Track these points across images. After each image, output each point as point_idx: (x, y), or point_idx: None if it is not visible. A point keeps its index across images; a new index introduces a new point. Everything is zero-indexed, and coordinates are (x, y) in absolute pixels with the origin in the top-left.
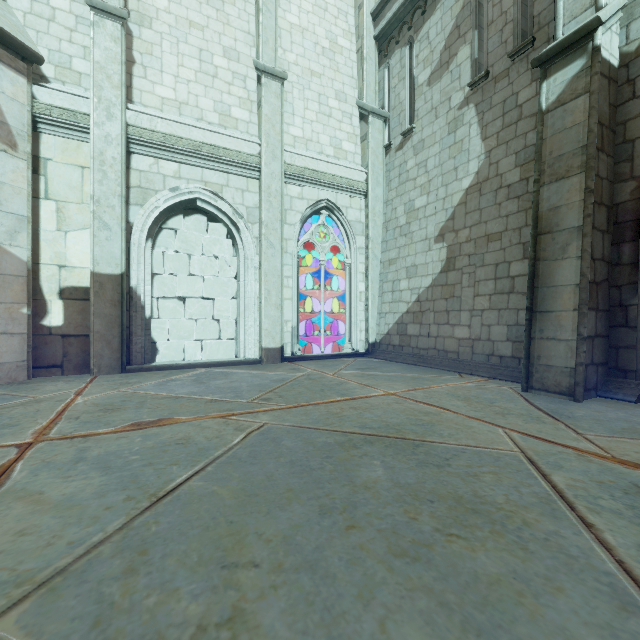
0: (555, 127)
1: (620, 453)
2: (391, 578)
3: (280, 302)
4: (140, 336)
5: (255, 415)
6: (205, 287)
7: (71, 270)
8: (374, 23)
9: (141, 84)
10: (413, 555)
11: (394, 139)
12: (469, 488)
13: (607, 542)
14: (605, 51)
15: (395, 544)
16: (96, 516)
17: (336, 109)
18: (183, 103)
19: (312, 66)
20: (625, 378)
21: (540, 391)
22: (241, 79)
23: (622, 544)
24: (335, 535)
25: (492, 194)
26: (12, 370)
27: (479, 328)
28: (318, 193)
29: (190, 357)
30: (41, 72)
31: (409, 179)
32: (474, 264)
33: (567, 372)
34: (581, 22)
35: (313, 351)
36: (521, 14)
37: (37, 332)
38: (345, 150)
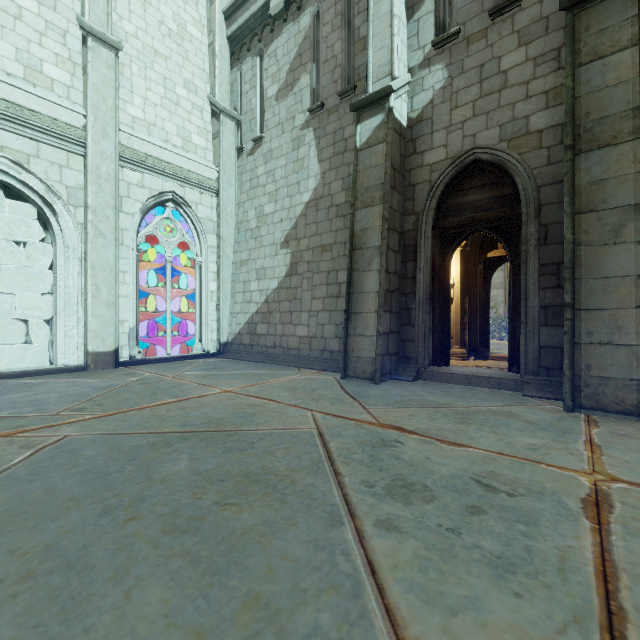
0: (365, 164)
1: (384, 419)
2: (154, 553)
3: (113, 300)
4: None
5: (56, 428)
6: (2, 278)
7: None
8: (227, 23)
9: None
10: (184, 529)
11: (246, 143)
12: (261, 464)
13: (344, 483)
14: (397, 113)
15: (171, 524)
16: None
17: (185, 99)
18: None
19: (156, 45)
20: (409, 364)
21: (353, 378)
22: (59, 32)
23: (353, 482)
24: (110, 530)
25: (326, 210)
26: None
27: (315, 327)
28: (163, 184)
29: None
30: None
31: (259, 185)
32: (312, 270)
33: (370, 361)
34: (383, 85)
35: (158, 353)
36: (347, 62)
37: None
38: (195, 144)
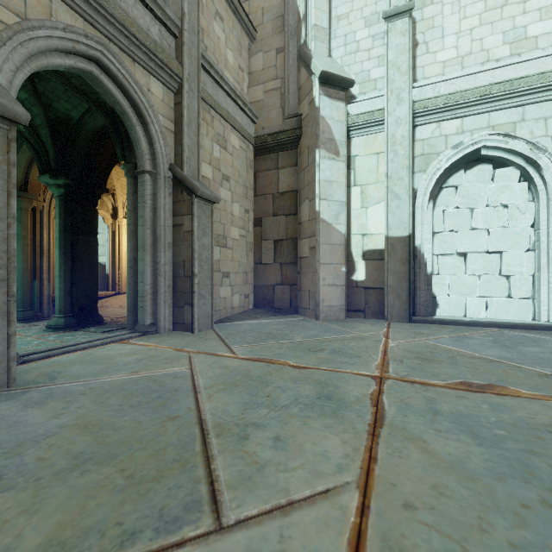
0: None
1: None
2: None
3: None
4: (422, 290)
5: None
6: (490, 240)
7: (370, 237)
8: None
9: (423, 61)
10: None
11: None
12: None
13: None
14: None
15: None
16: (516, 512)
17: None
18: (465, 55)
19: None
20: None
21: None
22: None
23: None
24: None
25: None
26: (337, 311)
27: None
28: None
29: (472, 314)
30: (351, 94)
31: None
32: None
33: None
34: None
35: None
36: None
37: (349, 285)
38: None
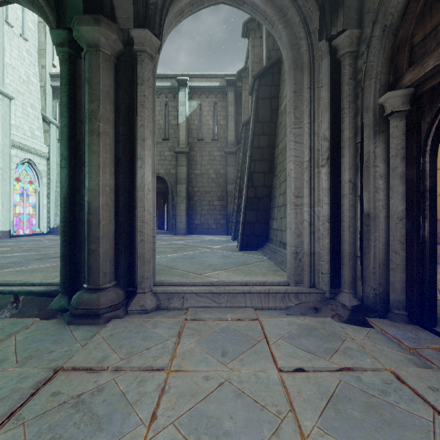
0: None
1: None
2: None
3: (9, 208)
4: None
5: None
6: None
7: None
8: (51, 78)
9: None
10: None
11: None
12: None
13: None
14: None
15: None
16: None
17: (31, 113)
18: None
19: (18, 88)
20: None
21: None
22: None
23: None
24: None
25: None
26: None
27: None
28: (25, 155)
29: None
30: None
31: None
32: None
33: None
34: None
35: (18, 233)
36: None
37: None
38: (36, 135)
